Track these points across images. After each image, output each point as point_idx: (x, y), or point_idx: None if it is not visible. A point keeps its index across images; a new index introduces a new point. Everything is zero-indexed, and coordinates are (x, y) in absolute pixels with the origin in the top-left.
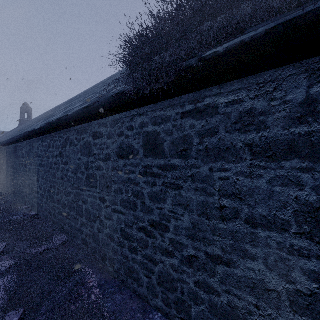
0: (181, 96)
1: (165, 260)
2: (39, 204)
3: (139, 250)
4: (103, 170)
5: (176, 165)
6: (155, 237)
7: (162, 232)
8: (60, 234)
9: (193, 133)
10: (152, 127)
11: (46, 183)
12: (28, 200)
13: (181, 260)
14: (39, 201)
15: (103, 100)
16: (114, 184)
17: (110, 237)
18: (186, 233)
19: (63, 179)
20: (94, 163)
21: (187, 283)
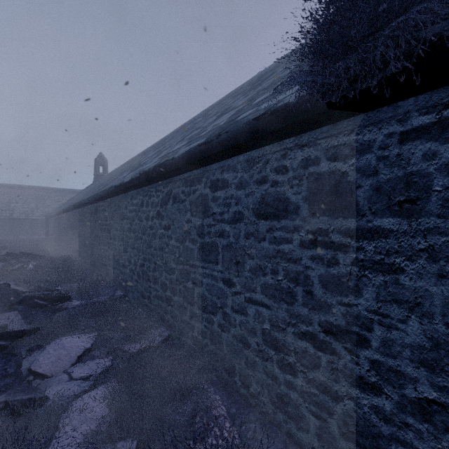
0: (395, 104)
1: (358, 397)
2: (128, 282)
3: (300, 369)
4: (229, 237)
5: (386, 229)
6: (335, 352)
7: (352, 346)
8: (159, 326)
9: (432, 167)
10: (328, 164)
11: (137, 255)
12: (113, 275)
13: (400, 403)
14: (128, 278)
15: (236, 129)
16: (250, 259)
17: (242, 341)
18: (412, 355)
19: (163, 250)
20: (213, 226)
21: (416, 448)
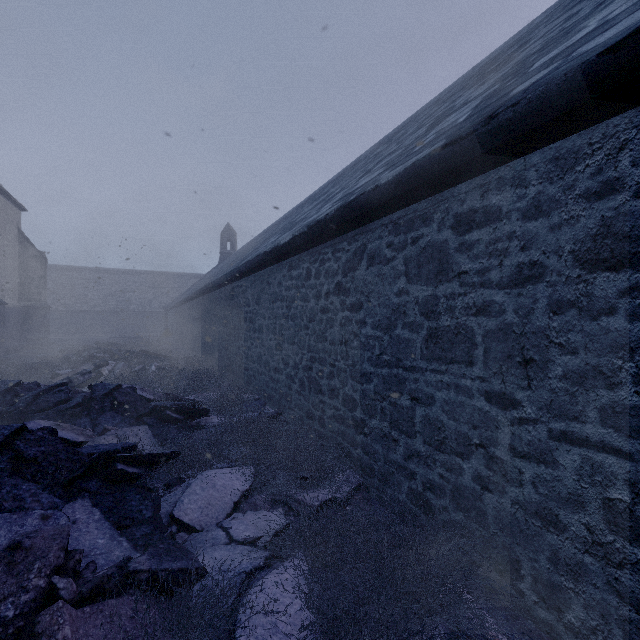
0: None
1: None
2: (283, 394)
3: None
4: (504, 314)
5: None
6: None
7: None
8: (343, 465)
9: None
10: None
11: (299, 353)
12: (258, 384)
13: None
14: (283, 387)
15: (542, 91)
16: (564, 353)
17: (541, 516)
18: None
19: (347, 344)
20: (461, 297)
21: None
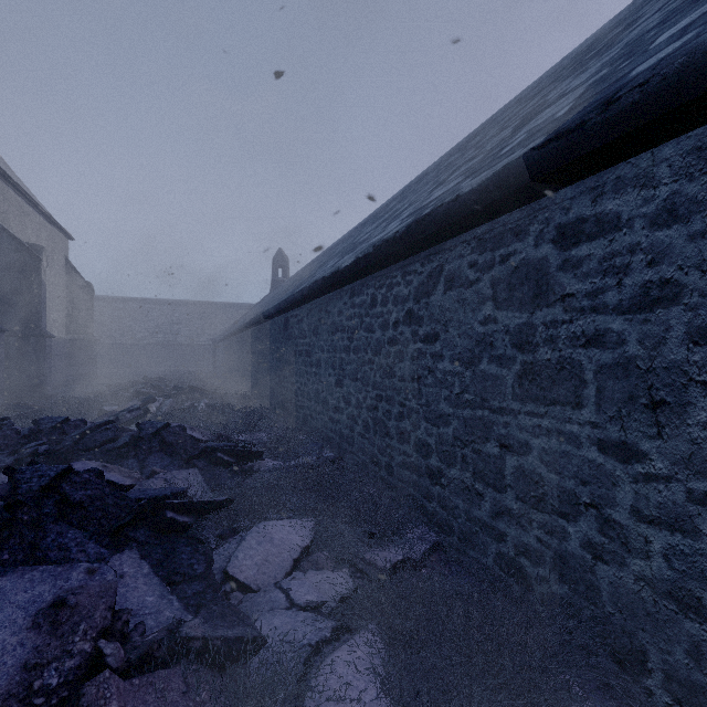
0: None
1: None
2: (344, 437)
3: None
4: (624, 346)
5: None
6: None
7: None
8: (416, 520)
9: None
10: None
11: (362, 390)
12: (316, 424)
13: None
14: (344, 429)
15: (682, 63)
16: None
17: (677, 598)
18: None
19: (420, 380)
20: (566, 324)
21: None
